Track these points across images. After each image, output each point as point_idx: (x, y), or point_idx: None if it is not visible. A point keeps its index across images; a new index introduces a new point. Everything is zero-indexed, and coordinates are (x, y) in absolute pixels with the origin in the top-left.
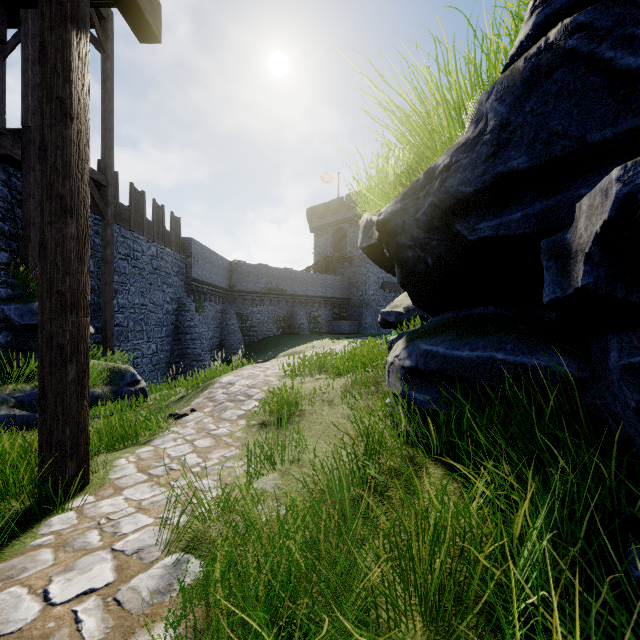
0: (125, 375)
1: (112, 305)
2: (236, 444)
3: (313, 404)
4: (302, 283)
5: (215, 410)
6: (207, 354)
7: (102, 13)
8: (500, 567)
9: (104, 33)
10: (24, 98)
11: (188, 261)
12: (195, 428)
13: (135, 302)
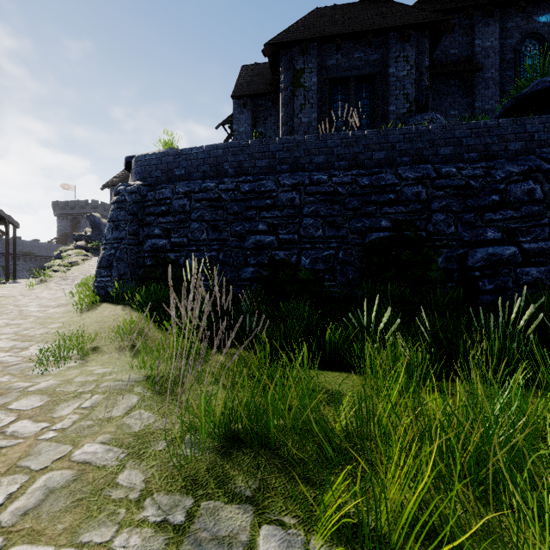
0: None
1: None
2: None
3: None
4: (48, 249)
5: None
6: None
7: None
8: None
9: None
10: None
11: None
12: None
13: None
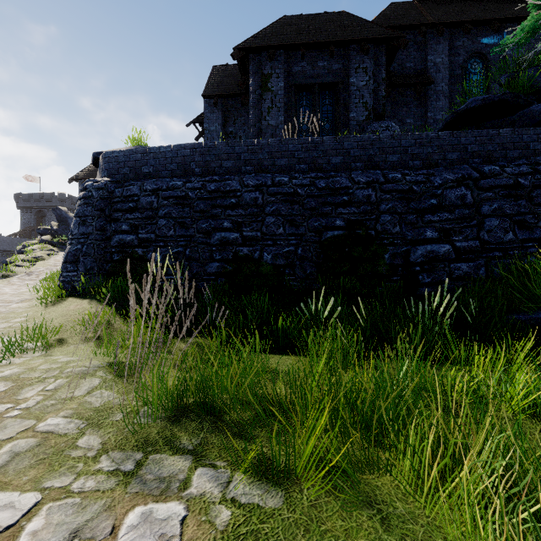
0: None
1: None
2: None
3: None
4: (9, 244)
5: None
6: None
7: None
8: None
9: None
10: None
11: None
12: None
13: None
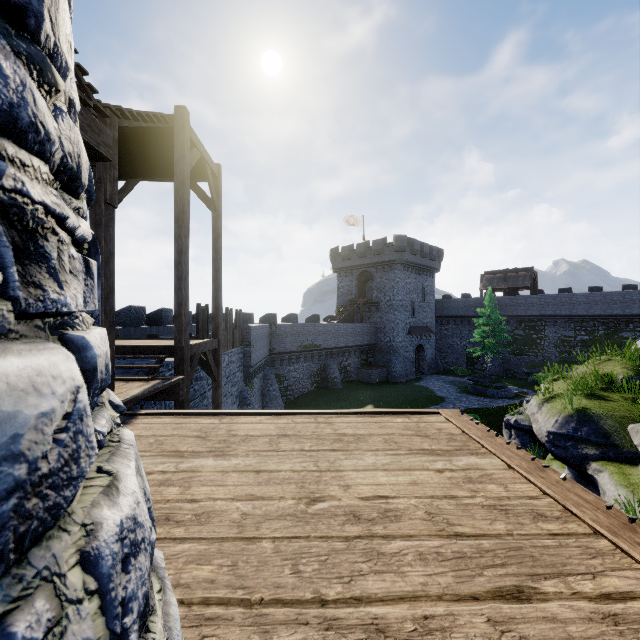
0: None
1: None
2: None
3: None
4: (334, 335)
5: None
6: None
7: (216, 174)
8: None
9: (215, 191)
10: (177, 317)
11: (246, 350)
12: None
13: None
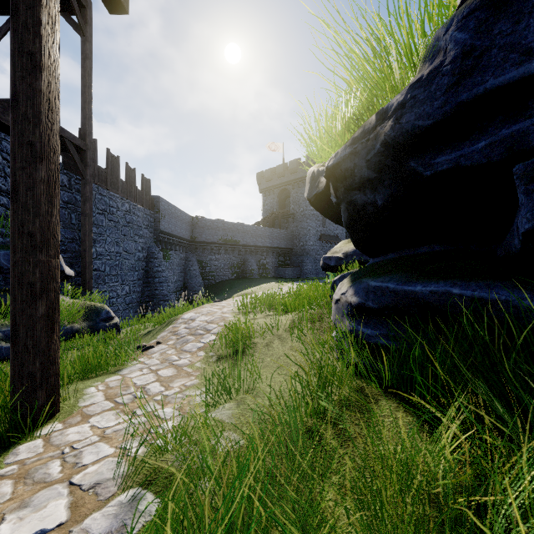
0: (100, 312)
1: (90, 252)
2: (196, 374)
3: (264, 337)
4: (253, 235)
5: (178, 343)
6: (172, 295)
7: (82, 2)
8: (474, 514)
9: (84, 19)
10: None
11: (156, 216)
12: (159, 359)
13: (111, 250)
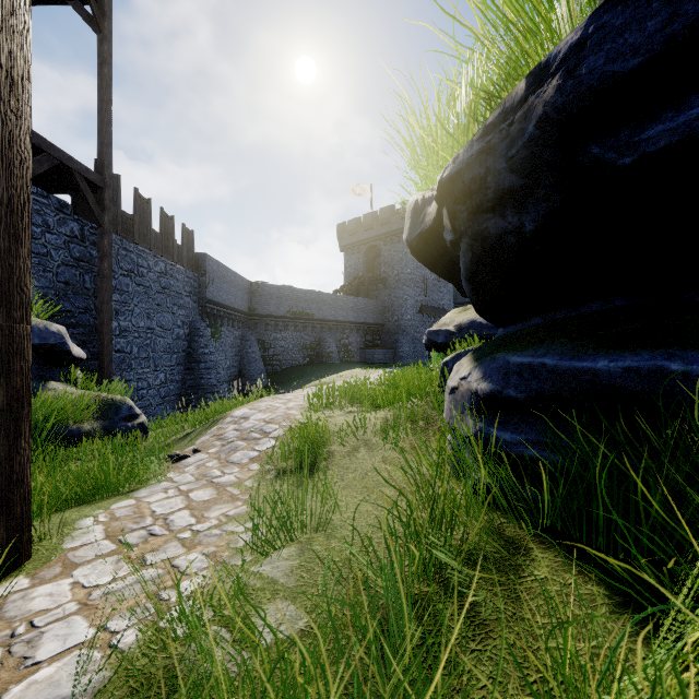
0: (120, 408)
1: (110, 327)
2: (244, 497)
3: (345, 444)
4: (331, 307)
5: (222, 451)
6: (224, 385)
7: None
8: None
9: (100, 10)
10: None
11: (202, 280)
12: (195, 474)
13: (140, 325)
